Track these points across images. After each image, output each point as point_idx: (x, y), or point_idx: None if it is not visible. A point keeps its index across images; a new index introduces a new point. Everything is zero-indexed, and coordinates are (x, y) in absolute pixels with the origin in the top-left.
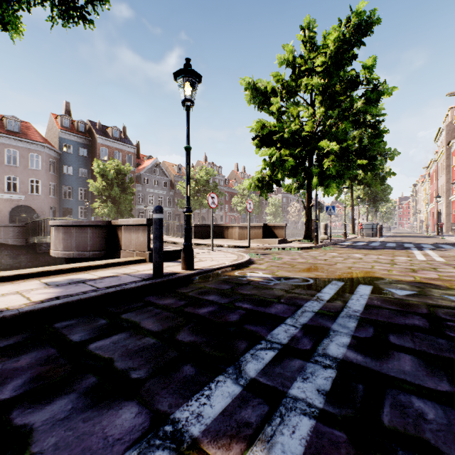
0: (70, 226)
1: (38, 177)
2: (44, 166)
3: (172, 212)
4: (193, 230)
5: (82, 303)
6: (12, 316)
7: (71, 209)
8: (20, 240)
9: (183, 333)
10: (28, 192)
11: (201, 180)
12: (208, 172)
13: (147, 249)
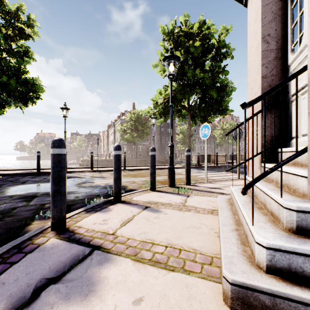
0: (200, 155)
1: (154, 135)
2: (156, 130)
3: (208, 147)
4: (228, 157)
5: (225, 166)
6: (220, 166)
7: (163, 147)
8: (164, 160)
9: (241, 168)
10: (151, 141)
11: (227, 129)
12: (231, 124)
13: (225, 161)
